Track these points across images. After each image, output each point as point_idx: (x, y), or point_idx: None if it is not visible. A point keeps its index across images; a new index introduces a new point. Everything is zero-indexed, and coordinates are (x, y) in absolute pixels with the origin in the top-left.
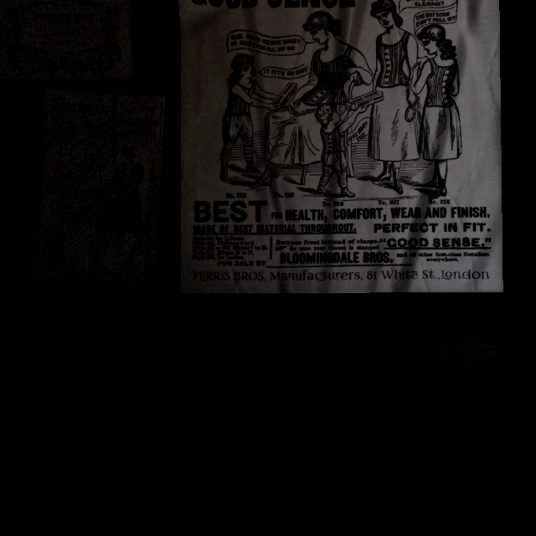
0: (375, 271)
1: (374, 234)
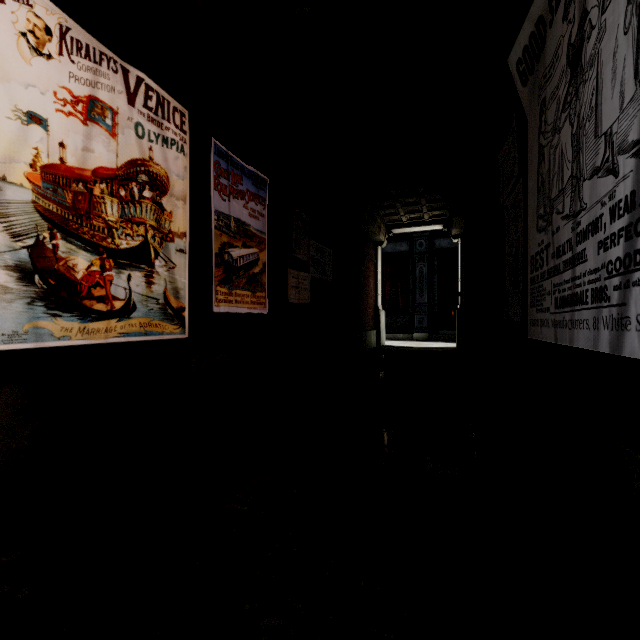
0: (597, 317)
1: (597, 258)
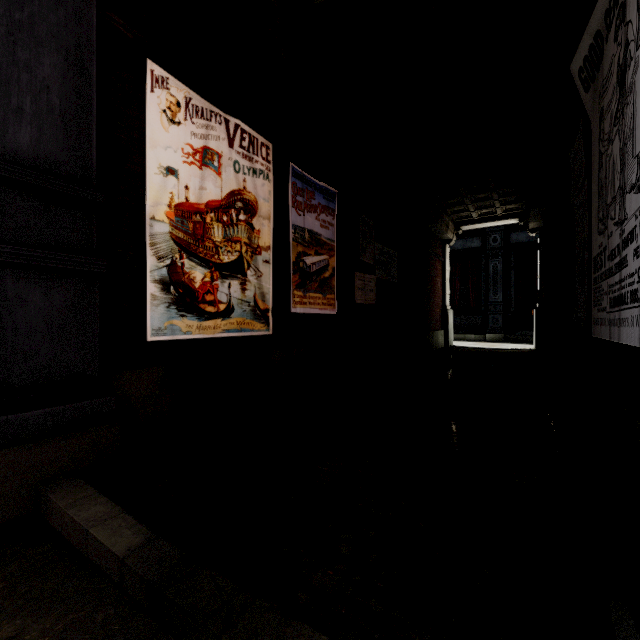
0: (633, 316)
1: (633, 264)
